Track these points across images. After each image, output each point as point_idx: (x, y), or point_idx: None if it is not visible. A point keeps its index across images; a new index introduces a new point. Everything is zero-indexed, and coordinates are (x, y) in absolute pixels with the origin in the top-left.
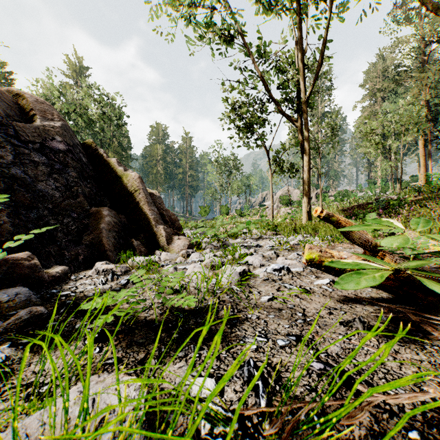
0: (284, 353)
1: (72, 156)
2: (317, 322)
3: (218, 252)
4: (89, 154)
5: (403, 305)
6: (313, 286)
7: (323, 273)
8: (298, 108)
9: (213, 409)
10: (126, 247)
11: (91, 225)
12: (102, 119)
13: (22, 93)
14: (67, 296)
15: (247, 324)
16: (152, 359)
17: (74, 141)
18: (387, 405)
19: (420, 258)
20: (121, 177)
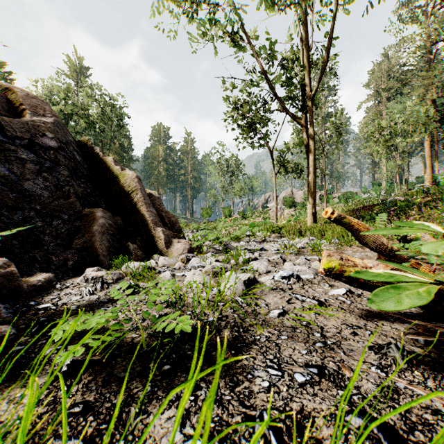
0: (305, 394)
1: (64, 154)
2: (340, 346)
3: (220, 257)
4: (84, 152)
5: (439, 323)
6: (328, 297)
7: (337, 281)
8: (302, 107)
9: None
10: (121, 251)
11: (83, 227)
12: (103, 119)
13: (12, 87)
14: (45, 310)
15: (256, 348)
16: (131, 408)
17: (68, 139)
18: None
19: None
20: (117, 176)
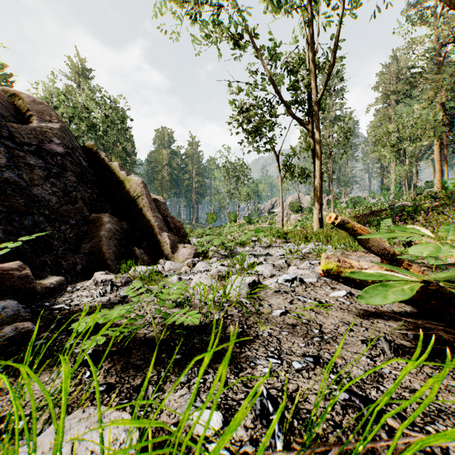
0: (301, 377)
1: (71, 159)
2: (336, 340)
3: (225, 261)
4: (90, 158)
5: (430, 320)
6: (329, 298)
7: (338, 284)
8: (309, 111)
9: (219, 454)
10: (127, 256)
11: (90, 232)
12: (106, 122)
13: (18, 93)
14: (60, 310)
15: (258, 342)
16: (149, 387)
17: (74, 144)
18: (427, 445)
19: (443, 267)
20: (123, 181)
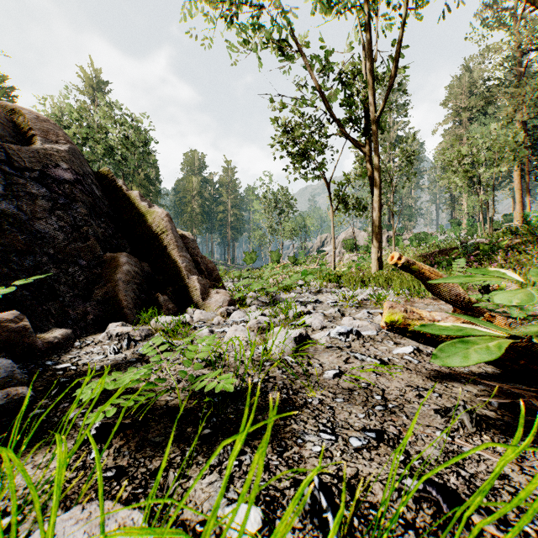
0: (360, 459)
1: (82, 188)
2: (403, 410)
3: (266, 310)
4: (105, 186)
5: (518, 384)
6: (393, 356)
7: (403, 338)
8: (366, 131)
9: None
10: (149, 304)
11: (104, 275)
12: (125, 145)
13: (19, 109)
14: (65, 370)
15: (307, 412)
16: (170, 472)
17: (85, 170)
18: None
19: (529, 318)
20: (144, 214)
